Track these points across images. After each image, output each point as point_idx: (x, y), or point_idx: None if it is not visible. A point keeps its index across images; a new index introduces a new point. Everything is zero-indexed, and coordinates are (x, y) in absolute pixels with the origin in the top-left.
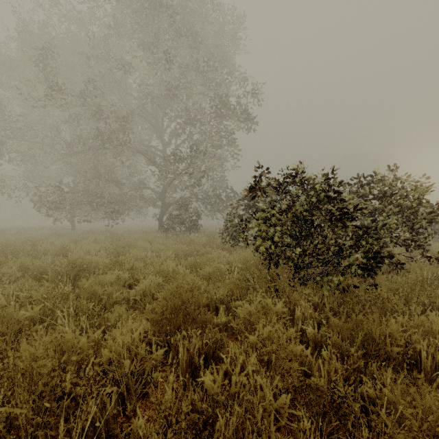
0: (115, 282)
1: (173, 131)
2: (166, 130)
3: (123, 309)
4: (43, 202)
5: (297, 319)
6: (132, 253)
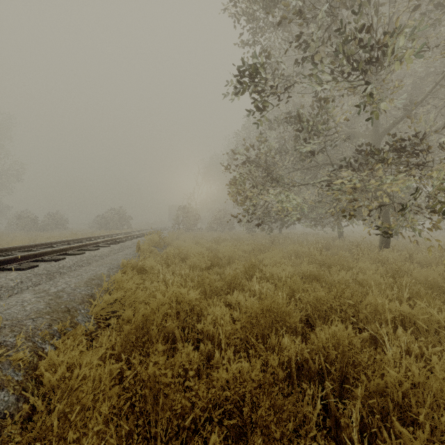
0: None
1: None
2: None
3: None
4: None
5: None
6: None
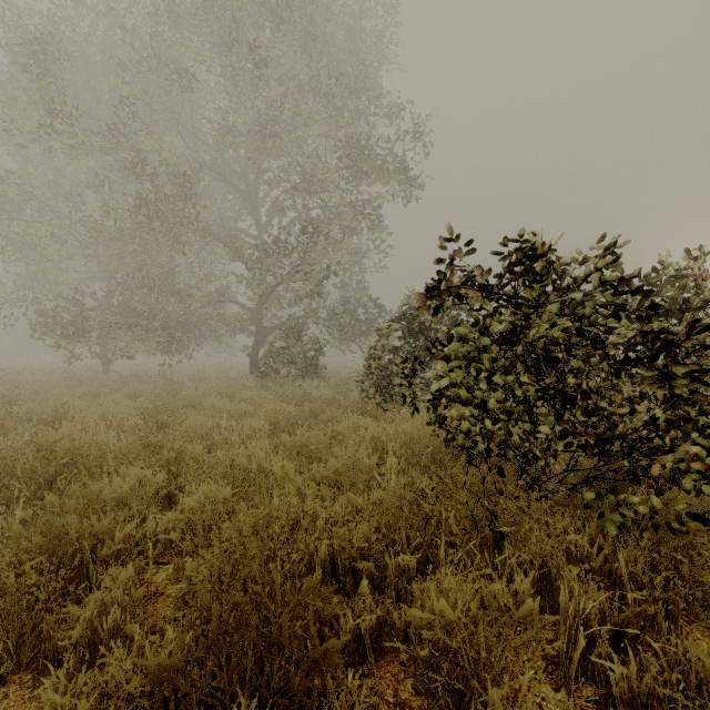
0: (133, 494)
1: None
2: (263, 202)
3: (116, 588)
4: (50, 326)
5: (562, 617)
6: (184, 423)
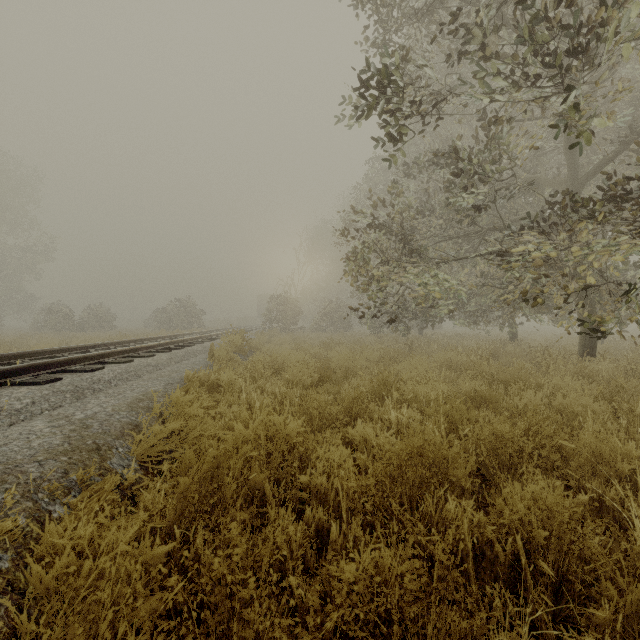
0: None
1: None
2: None
3: None
4: None
5: None
6: None
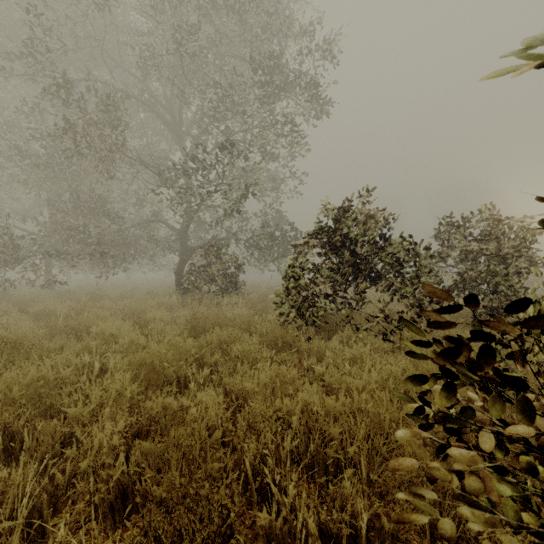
0: None
1: (199, 132)
2: (188, 131)
3: None
4: None
5: None
6: None
